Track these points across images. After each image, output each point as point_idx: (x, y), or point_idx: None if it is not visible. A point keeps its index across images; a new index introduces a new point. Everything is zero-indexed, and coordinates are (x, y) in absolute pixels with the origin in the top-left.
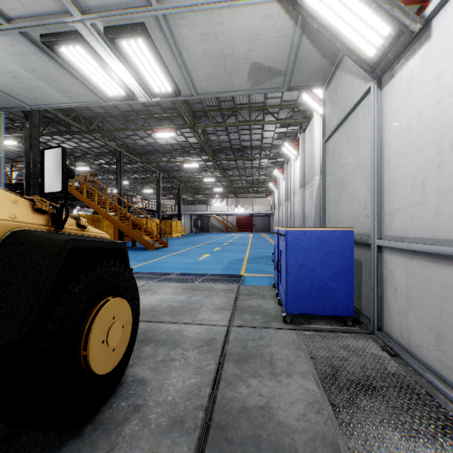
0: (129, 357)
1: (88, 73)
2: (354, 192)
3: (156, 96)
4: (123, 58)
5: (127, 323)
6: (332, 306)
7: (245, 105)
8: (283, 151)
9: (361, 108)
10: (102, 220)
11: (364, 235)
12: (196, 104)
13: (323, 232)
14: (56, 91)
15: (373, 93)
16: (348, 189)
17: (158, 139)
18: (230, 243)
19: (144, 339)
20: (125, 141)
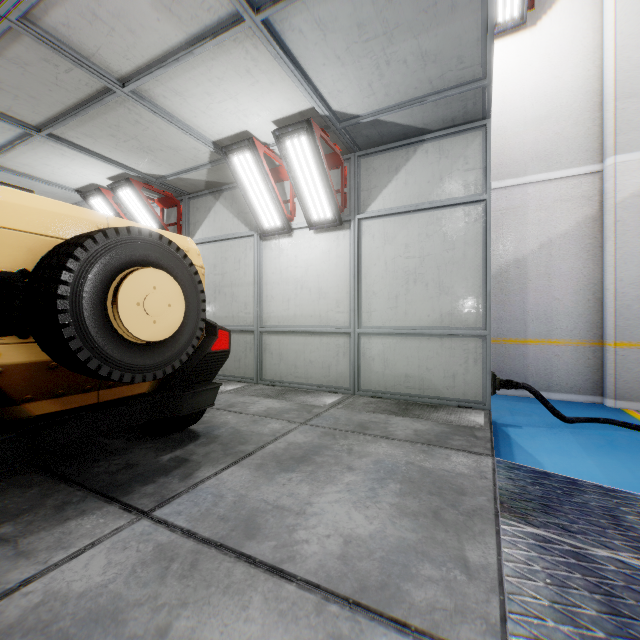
0: None
1: None
2: None
3: None
4: None
5: None
6: None
7: None
8: None
9: None
10: None
11: None
12: None
13: None
14: None
15: None
16: None
17: None
18: None
19: None
20: None
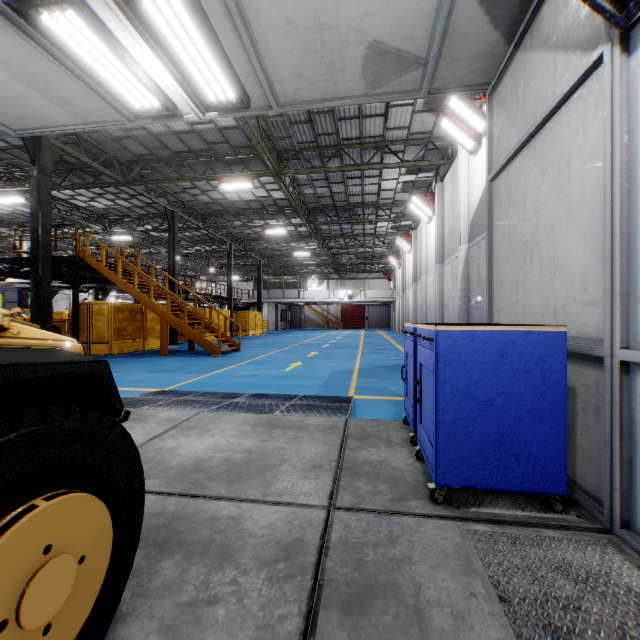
0: (114, 608)
1: (94, 66)
2: (556, 261)
3: (210, 109)
4: (149, 34)
5: (98, 545)
6: (524, 475)
7: (355, 141)
8: (410, 211)
9: (573, 105)
10: (147, 311)
11: (583, 339)
12: (282, 140)
13: (506, 334)
14: (52, 103)
15: (609, 64)
16: (542, 256)
17: (227, 193)
18: (332, 344)
19: (166, 539)
20: (181, 198)
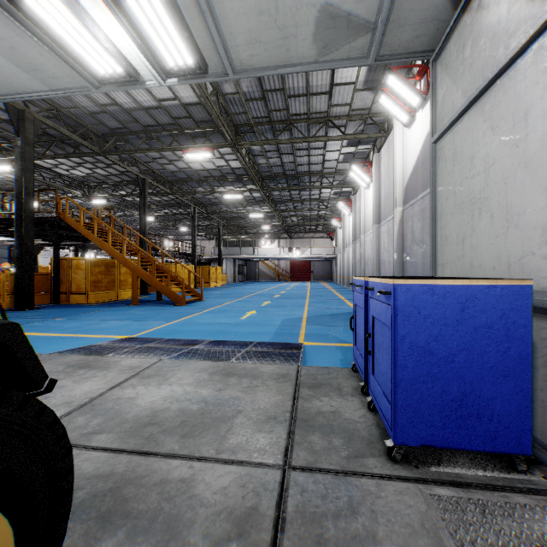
0: None
1: (56, 29)
2: (509, 215)
3: (170, 75)
4: None
5: None
6: (487, 434)
7: (303, 116)
8: (350, 178)
9: (531, 56)
10: (120, 266)
11: (542, 293)
12: (239, 115)
13: (468, 288)
14: (20, 69)
15: None
16: (493, 210)
17: (191, 162)
18: (283, 295)
19: (110, 509)
20: (150, 167)
